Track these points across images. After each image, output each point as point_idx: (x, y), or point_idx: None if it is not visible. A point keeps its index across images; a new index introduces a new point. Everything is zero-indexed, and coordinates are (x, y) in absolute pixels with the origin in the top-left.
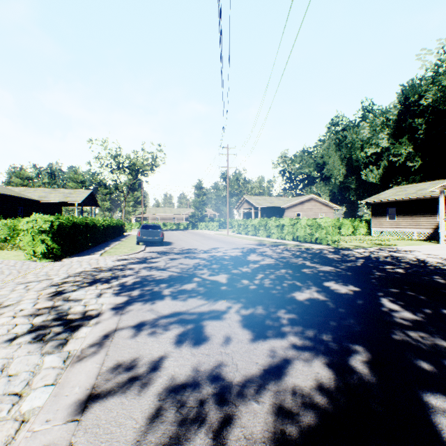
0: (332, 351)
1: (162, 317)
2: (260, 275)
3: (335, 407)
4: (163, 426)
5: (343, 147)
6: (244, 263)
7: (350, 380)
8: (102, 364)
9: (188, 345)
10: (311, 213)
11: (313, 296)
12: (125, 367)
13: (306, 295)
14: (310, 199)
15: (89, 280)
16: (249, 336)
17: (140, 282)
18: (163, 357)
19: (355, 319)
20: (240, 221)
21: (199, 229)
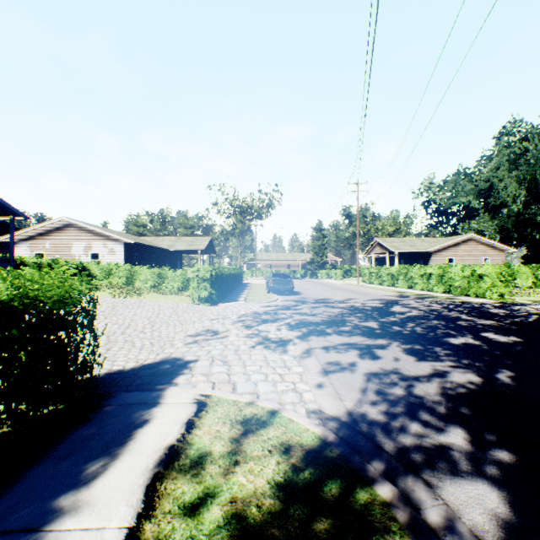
0: (482, 370)
1: (338, 345)
2: (410, 324)
3: (480, 389)
4: (374, 383)
5: (522, 165)
6: (390, 314)
7: (493, 382)
8: (319, 361)
9: (368, 359)
10: (469, 258)
11: (468, 342)
12: (334, 364)
13: (461, 341)
14: (468, 240)
15: (259, 320)
16: (413, 359)
17: (301, 323)
18: (355, 362)
19: (509, 358)
20: (372, 269)
21: (319, 278)
